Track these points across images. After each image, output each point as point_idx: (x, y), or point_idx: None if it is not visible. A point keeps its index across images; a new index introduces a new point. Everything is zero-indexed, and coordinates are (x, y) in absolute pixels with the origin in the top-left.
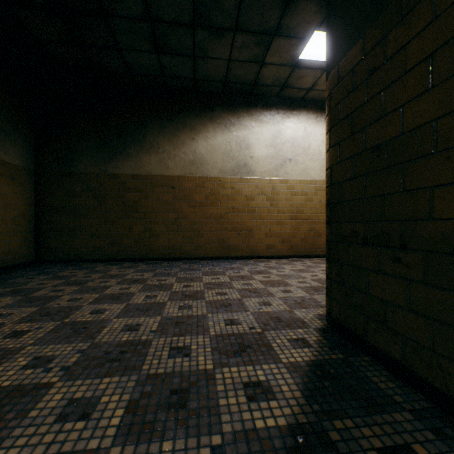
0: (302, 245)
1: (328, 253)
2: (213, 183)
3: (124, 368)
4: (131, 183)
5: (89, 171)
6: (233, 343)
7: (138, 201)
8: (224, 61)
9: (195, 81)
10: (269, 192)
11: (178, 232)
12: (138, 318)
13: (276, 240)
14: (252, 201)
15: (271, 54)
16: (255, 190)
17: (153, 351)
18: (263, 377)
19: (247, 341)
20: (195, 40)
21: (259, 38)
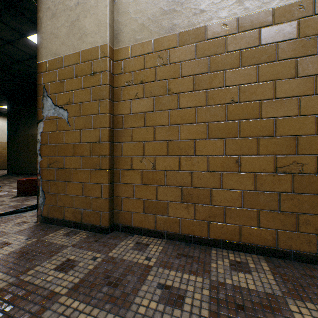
0: (2, 165)
1: (8, 163)
2: None
3: None
4: None
5: None
6: None
7: None
8: None
9: None
10: None
11: None
12: None
13: None
14: None
15: None
16: None
17: None
18: None
19: None
20: None
21: None
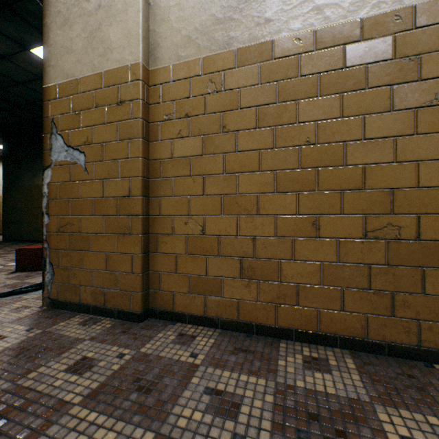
0: None
1: (3, 225)
2: None
3: None
4: None
5: None
6: None
7: None
8: None
9: None
10: None
11: None
12: None
13: None
14: None
15: None
16: None
17: None
18: None
19: None
20: None
21: None
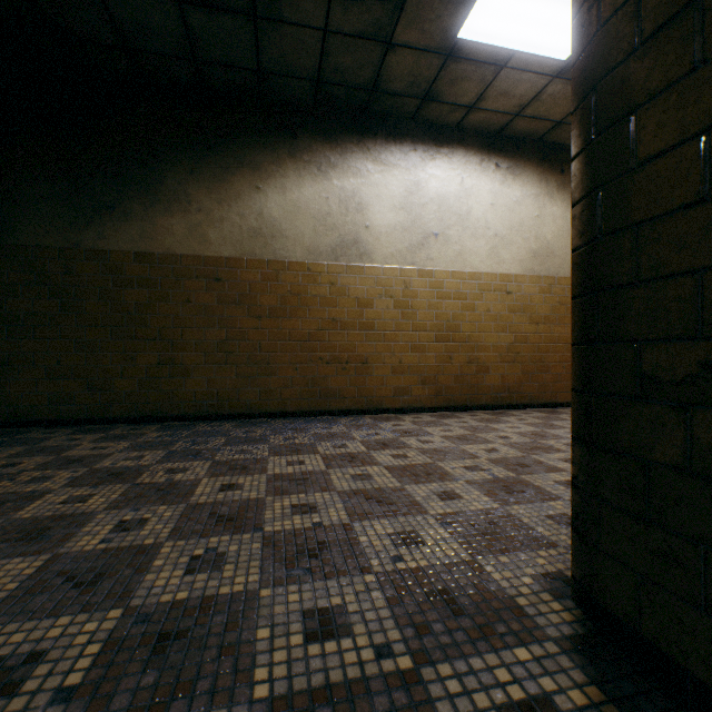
0: (457, 389)
1: (584, 425)
2: (296, 273)
3: None
4: (133, 269)
5: (41, 242)
6: None
7: (147, 306)
8: (315, 32)
9: (260, 77)
10: (400, 292)
11: (228, 365)
12: (52, 619)
13: (411, 379)
14: (369, 307)
15: (406, 24)
16: (373, 288)
17: None
18: None
19: None
20: None
21: None
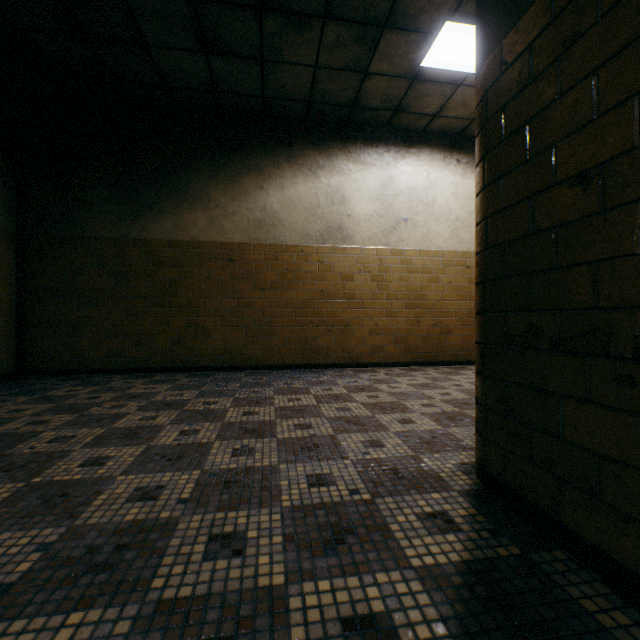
0: (424, 347)
1: (480, 364)
2: (292, 254)
3: (116, 586)
4: (167, 253)
5: (101, 234)
6: (322, 525)
7: (178, 281)
8: (308, 68)
9: (264, 101)
10: (376, 268)
11: (239, 327)
12: (162, 473)
13: (385, 339)
14: (350, 281)
15: (379, 59)
16: (353, 265)
17: (177, 544)
18: (379, 603)
19: (347, 520)
20: (263, 33)
21: (361, 32)
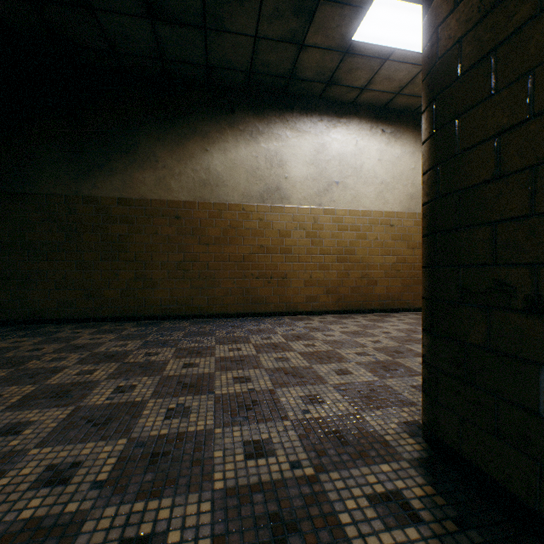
0: (353, 297)
1: (429, 321)
2: (234, 212)
3: None
4: (116, 210)
5: (52, 191)
6: (260, 517)
7: (127, 236)
8: (248, 38)
9: (208, 69)
10: (310, 226)
11: (184, 279)
12: (83, 444)
13: (319, 289)
14: (287, 237)
15: (314, 31)
16: (290, 223)
17: None
18: None
19: (289, 508)
20: (205, 1)
21: (298, 3)
